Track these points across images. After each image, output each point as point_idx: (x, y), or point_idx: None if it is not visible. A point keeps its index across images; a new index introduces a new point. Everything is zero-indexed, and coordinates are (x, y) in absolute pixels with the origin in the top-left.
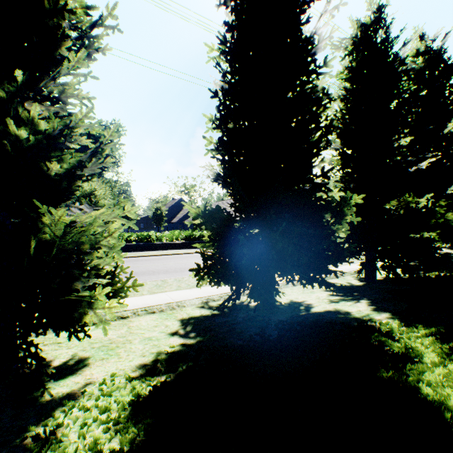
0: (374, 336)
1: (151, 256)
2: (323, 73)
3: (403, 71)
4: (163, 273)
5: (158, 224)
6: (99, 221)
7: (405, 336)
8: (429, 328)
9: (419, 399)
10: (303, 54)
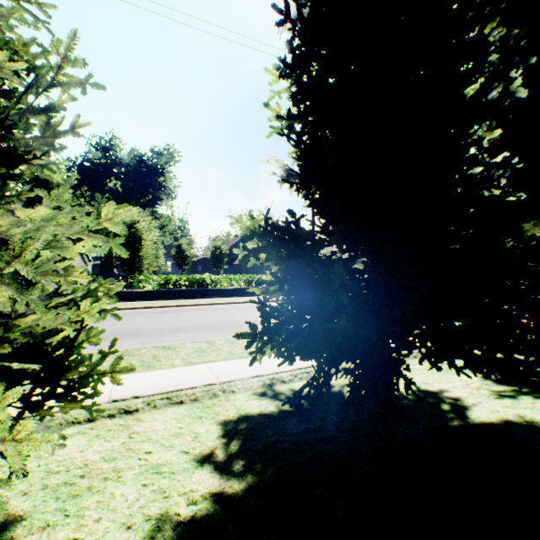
0: None
1: (202, 305)
2: None
3: None
4: (212, 330)
5: (218, 265)
6: (47, 236)
7: None
8: None
9: None
10: None
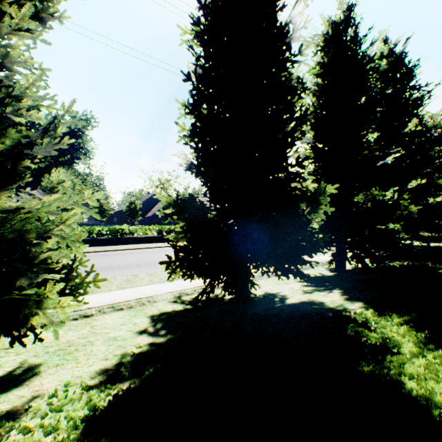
0: (350, 327)
1: (123, 250)
2: (298, 62)
3: (371, 69)
4: (134, 267)
5: (133, 218)
6: (54, 208)
7: (380, 326)
8: (402, 317)
9: (404, 395)
10: (278, 41)
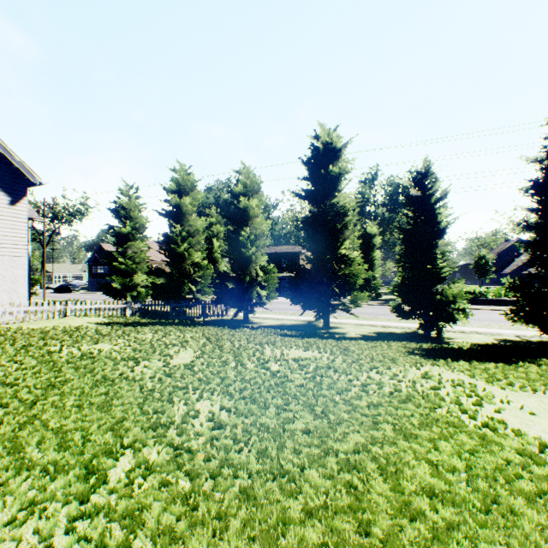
0: None
1: (474, 309)
2: None
3: None
4: (486, 321)
5: (481, 275)
6: (457, 289)
7: None
8: None
9: None
10: None
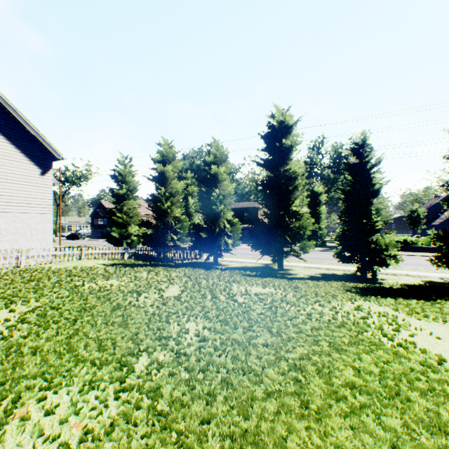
0: None
1: (405, 255)
2: None
3: None
4: (415, 265)
5: (413, 226)
6: (389, 239)
7: None
8: None
9: None
10: None
